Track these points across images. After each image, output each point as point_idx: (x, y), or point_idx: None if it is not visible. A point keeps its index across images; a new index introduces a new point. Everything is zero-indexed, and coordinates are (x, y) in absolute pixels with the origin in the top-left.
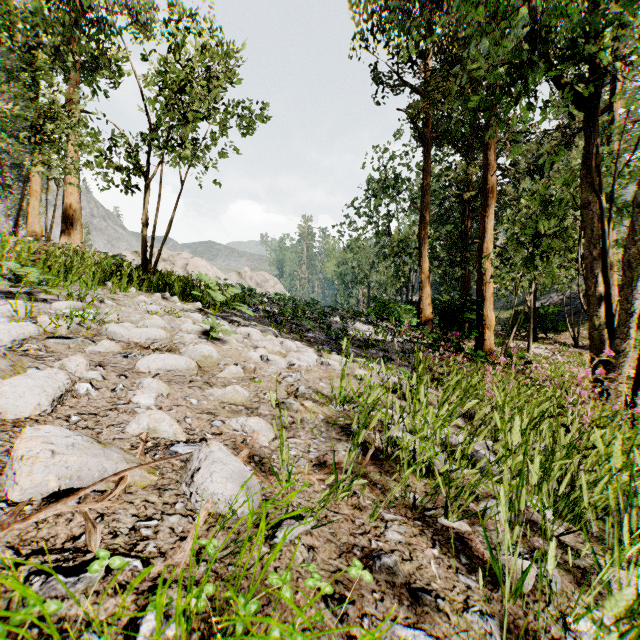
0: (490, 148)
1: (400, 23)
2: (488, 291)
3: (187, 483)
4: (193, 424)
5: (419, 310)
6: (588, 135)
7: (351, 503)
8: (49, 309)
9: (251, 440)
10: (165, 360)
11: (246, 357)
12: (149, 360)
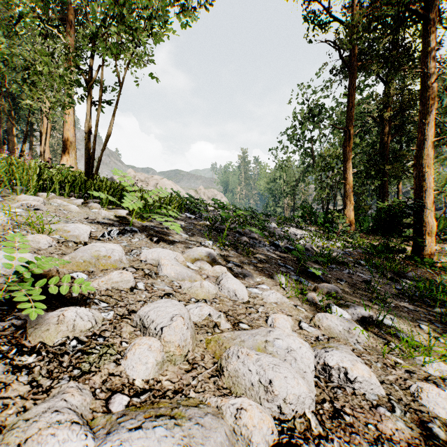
0: (430, 55)
1: None
2: (428, 197)
3: None
4: None
5: (343, 216)
6: None
7: None
8: None
9: None
10: None
11: None
12: None
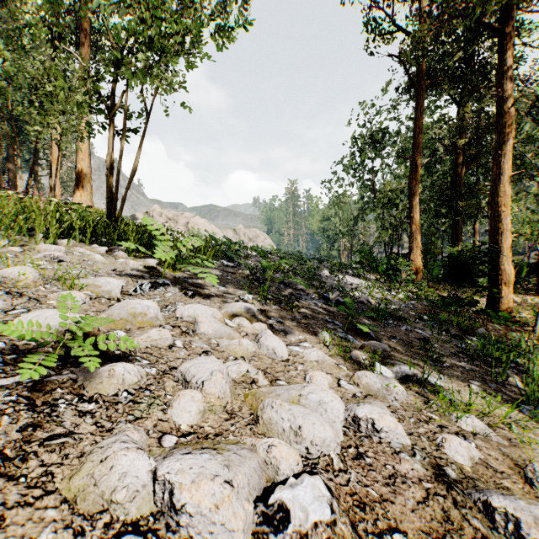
0: (507, 76)
1: None
2: (505, 241)
3: None
4: None
5: (409, 262)
6: None
7: None
8: None
9: None
10: None
11: (86, 493)
12: None
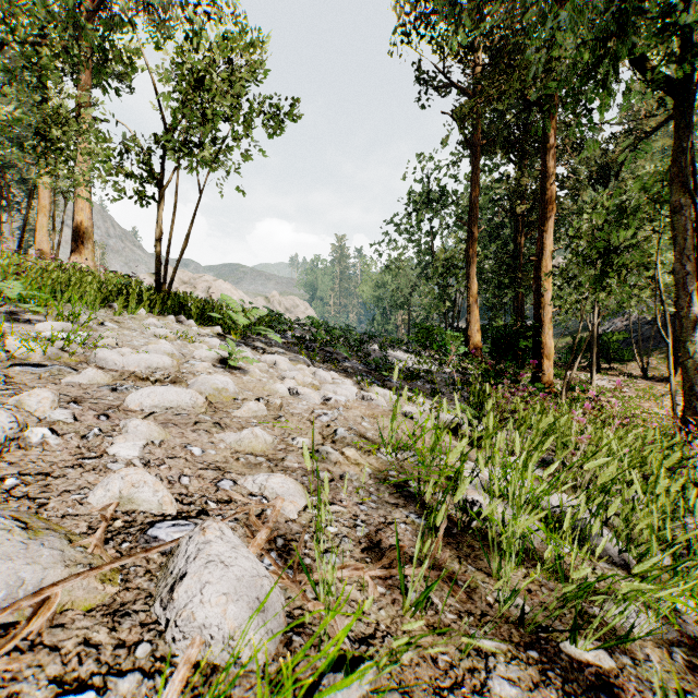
0: (549, 153)
1: (448, 9)
2: (547, 315)
3: (162, 601)
4: (191, 486)
5: (466, 337)
6: (678, 126)
7: (426, 621)
8: (30, 331)
9: (272, 512)
10: (163, 394)
11: (271, 390)
12: (142, 394)
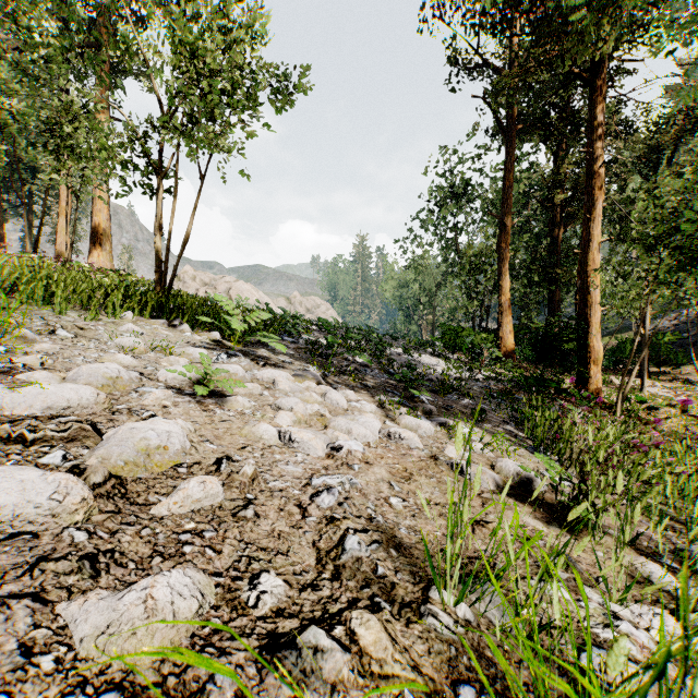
0: (597, 132)
1: None
2: (594, 315)
3: None
4: None
5: (497, 339)
6: None
7: None
8: None
9: None
10: None
11: (251, 435)
12: None
